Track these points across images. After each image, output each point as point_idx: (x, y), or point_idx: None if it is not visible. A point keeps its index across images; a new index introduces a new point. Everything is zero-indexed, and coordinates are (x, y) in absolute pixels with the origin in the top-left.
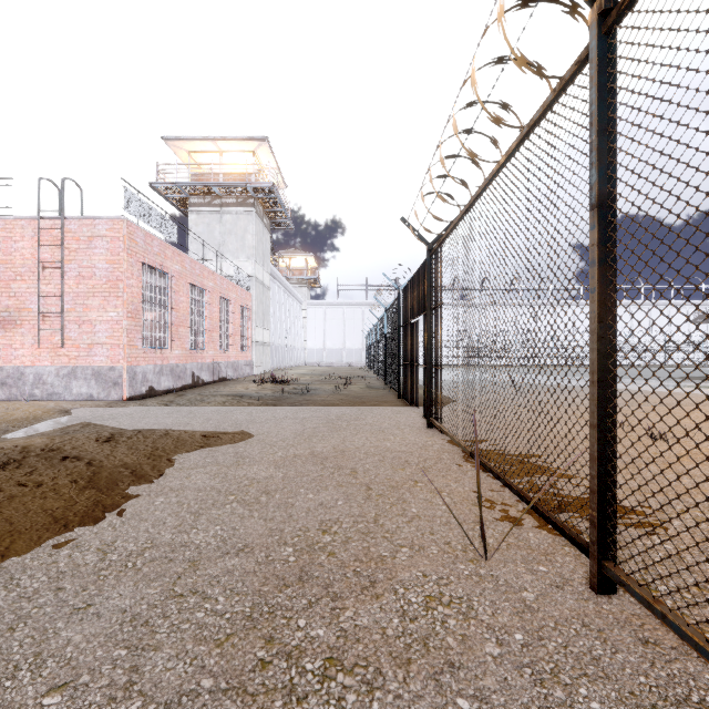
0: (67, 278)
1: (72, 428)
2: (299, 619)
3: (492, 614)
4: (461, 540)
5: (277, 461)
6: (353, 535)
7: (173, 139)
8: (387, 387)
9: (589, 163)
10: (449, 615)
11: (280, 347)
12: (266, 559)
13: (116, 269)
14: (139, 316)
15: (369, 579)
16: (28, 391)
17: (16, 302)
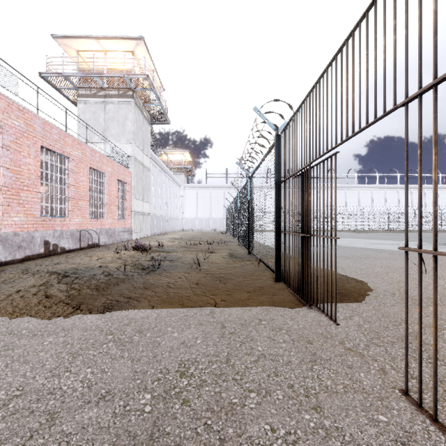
0: None
1: None
2: None
3: None
4: None
5: None
6: None
7: (61, 36)
8: (251, 256)
9: None
10: None
11: (161, 217)
12: None
13: None
14: None
15: None
16: None
17: None
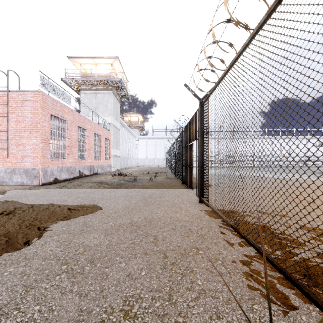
0: (10, 122)
1: None
2: None
3: None
4: None
5: (107, 229)
6: (150, 320)
7: (72, 57)
8: (176, 177)
9: None
10: None
11: (125, 158)
12: None
13: (36, 117)
14: (48, 141)
15: None
16: None
17: None
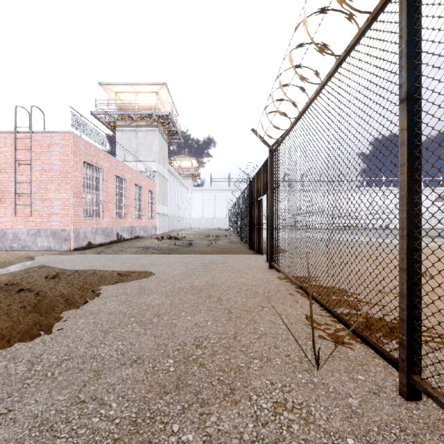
0: (34, 171)
1: (32, 269)
2: (174, 424)
3: (327, 419)
4: (297, 353)
5: (167, 292)
6: (218, 349)
7: (106, 84)
8: (242, 242)
9: (399, 67)
10: (292, 420)
11: (174, 217)
12: (152, 370)
13: (66, 165)
14: (81, 196)
15: (229, 387)
16: (9, 244)
17: (1, 187)
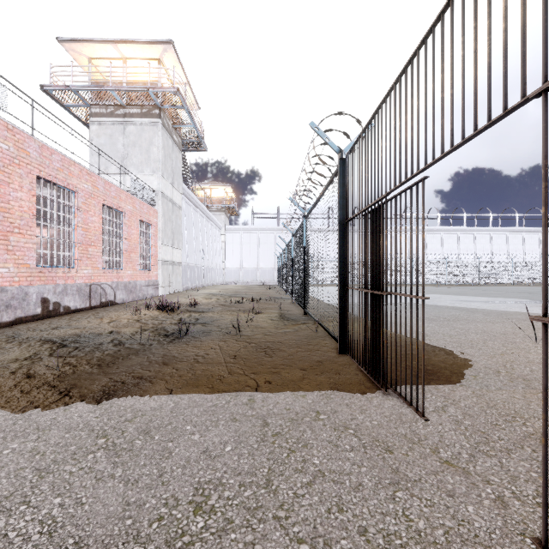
0: None
1: None
2: None
3: None
4: None
5: None
6: None
7: (69, 40)
8: (307, 317)
9: None
10: None
11: (196, 267)
12: None
13: None
14: None
15: None
16: None
17: None
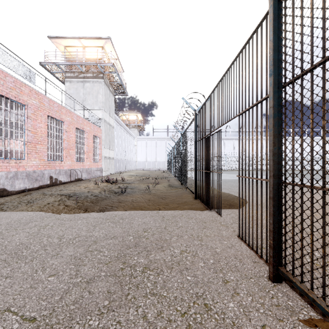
0: None
1: None
2: None
3: None
4: None
5: None
6: None
7: (54, 37)
8: (182, 186)
9: None
10: None
11: (121, 160)
12: None
13: None
14: None
15: None
16: None
17: None
